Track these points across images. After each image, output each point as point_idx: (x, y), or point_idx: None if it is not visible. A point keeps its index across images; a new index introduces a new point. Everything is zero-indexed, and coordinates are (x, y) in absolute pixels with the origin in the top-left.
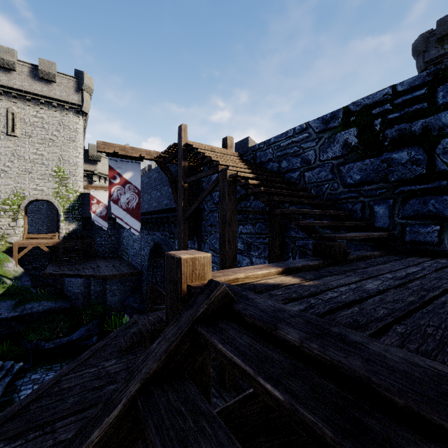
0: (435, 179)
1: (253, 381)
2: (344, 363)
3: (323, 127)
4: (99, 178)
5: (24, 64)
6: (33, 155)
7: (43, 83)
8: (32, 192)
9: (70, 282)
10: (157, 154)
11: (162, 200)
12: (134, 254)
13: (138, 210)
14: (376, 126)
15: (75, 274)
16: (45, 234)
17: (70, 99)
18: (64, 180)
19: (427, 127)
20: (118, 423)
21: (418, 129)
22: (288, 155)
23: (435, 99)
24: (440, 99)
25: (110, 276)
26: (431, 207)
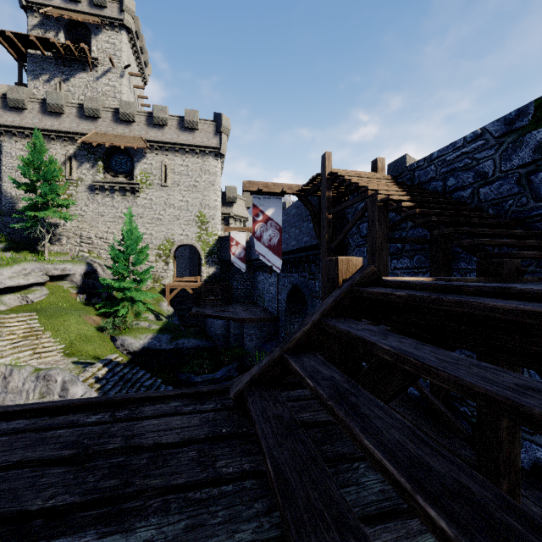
0: None
1: (390, 296)
2: (447, 284)
3: (505, 129)
4: (235, 220)
5: (174, 117)
6: (181, 202)
7: (188, 133)
8: (180, 237)
9: (212, 323)
10: (298, 187)
11: (301, 238)
12: (269, 299)
13: (279, 247)
14: None
15: (217, 316)
16: (190, 278)
17: (210, 144)
18: (204, 225)
19: None
20: (309, 333)
21: None
22: (456, 170)
23: None
24: None
25: (248, 319)
26: None
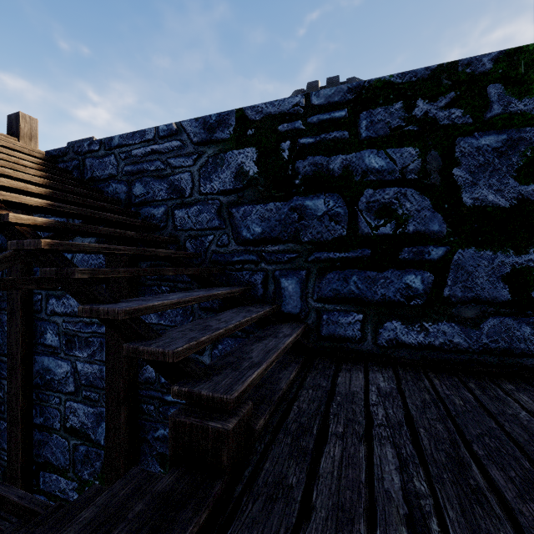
0: (358, 246)
1: None
2: None
3: (205, 135)
4: None
5: None
6: None
7: None
8: None
9: None
10: None
11: None
12: None
13: None
14: (284, 151)
15: None
16: None
17: None
18: None
19: (348, 168)
20: None
21: (338, 169)
22: (145, 174)
23: (358, 129)
24: (364, 131)
25: None
26: (353, 286)
